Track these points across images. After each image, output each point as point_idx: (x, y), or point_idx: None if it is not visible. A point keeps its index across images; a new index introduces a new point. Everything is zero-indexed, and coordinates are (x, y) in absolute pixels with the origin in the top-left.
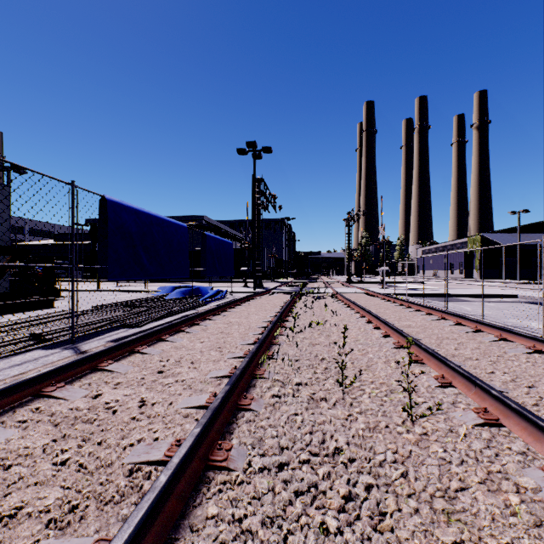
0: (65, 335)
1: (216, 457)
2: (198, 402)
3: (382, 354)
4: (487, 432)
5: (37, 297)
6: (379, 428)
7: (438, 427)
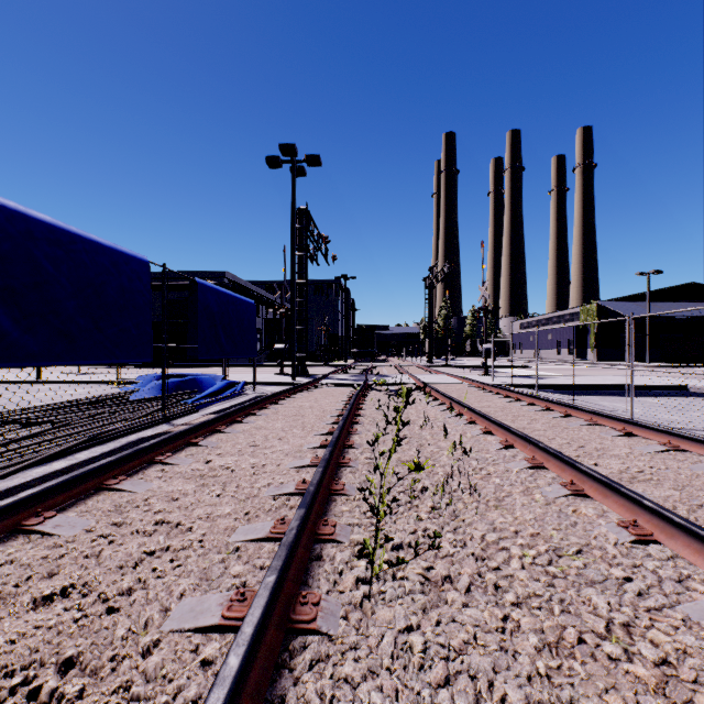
0: None
1: None
2: None
3: None
4: None
5: None
6: None
7: None
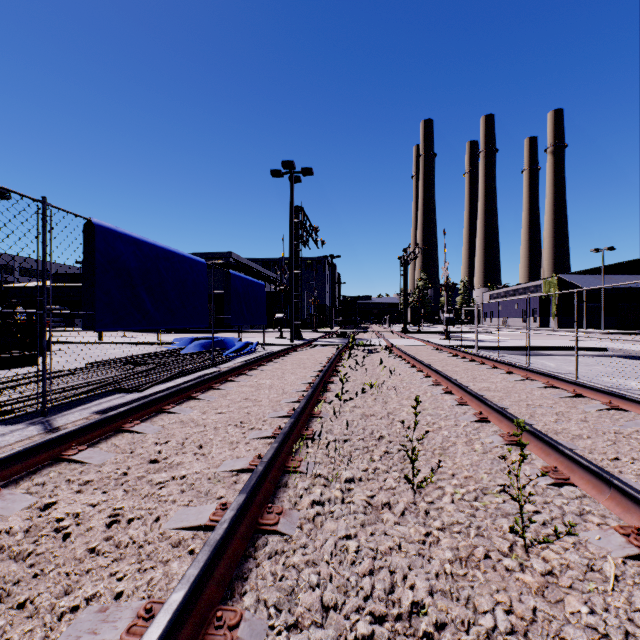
0: (31, 405)
1: None
2: (198, 519)
3: (461, 431)
4: None
5: (16, 351)
6: (475, 560)
7: (568, 560)
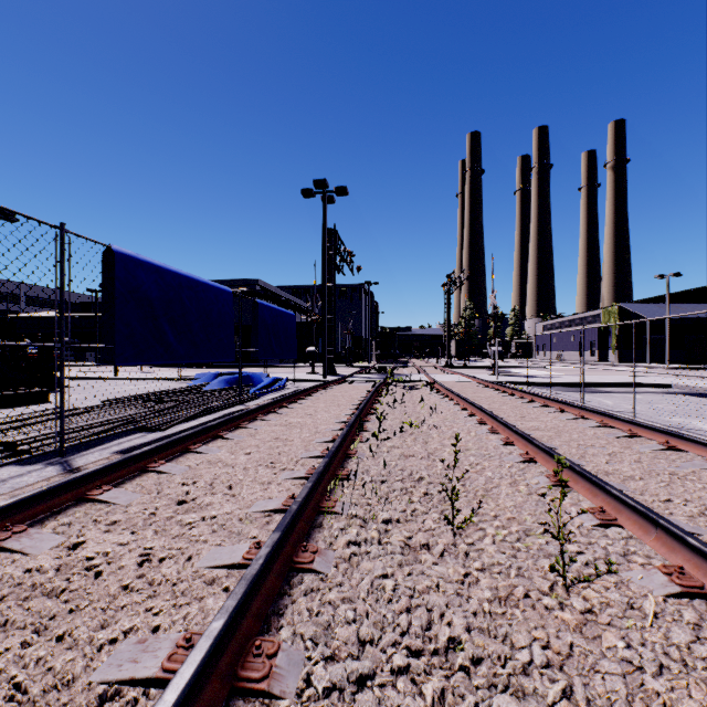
0: (49, 444)
1: (249, 673)
2: (231, 557)
3: (506, 472)
4: (689, 609)
5: (26, 387)
6: (515, 599)
7: (608, 598)
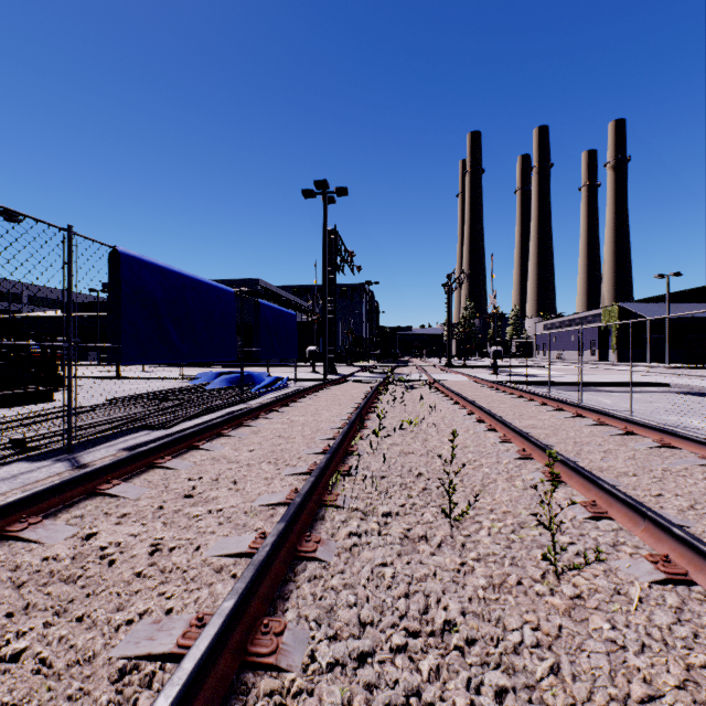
0: (58, 441)
1: (258, 649)
2: (238, 547)
3: (503, 468)
4: (673, 594)
5: (31, 386)
6: (508, 586)
7: (597, 585)
